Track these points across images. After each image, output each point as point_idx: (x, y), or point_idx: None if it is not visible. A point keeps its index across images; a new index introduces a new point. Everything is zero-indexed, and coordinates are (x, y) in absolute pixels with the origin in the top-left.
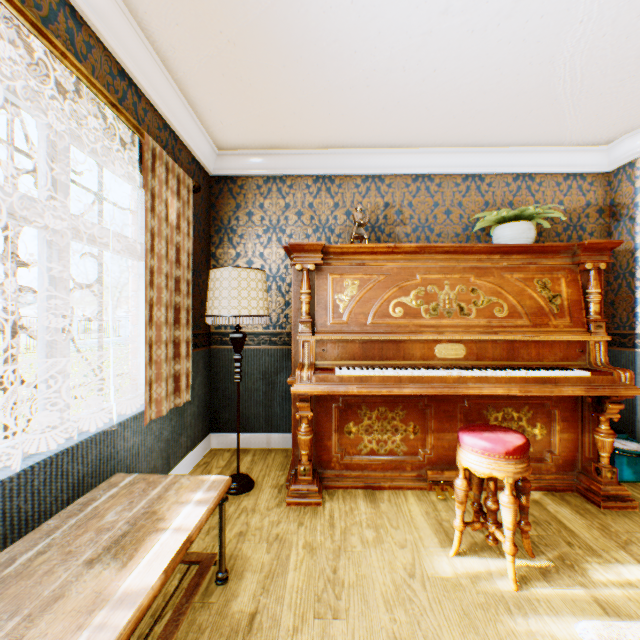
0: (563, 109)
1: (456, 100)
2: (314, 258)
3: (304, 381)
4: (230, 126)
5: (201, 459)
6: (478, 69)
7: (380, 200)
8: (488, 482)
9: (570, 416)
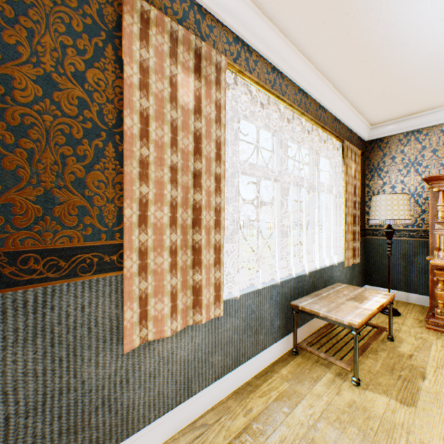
0: None
1: None
2: None
3: (439, 258)
4: (381, 114)
5: None
6: None
7: None
8: None
9: None
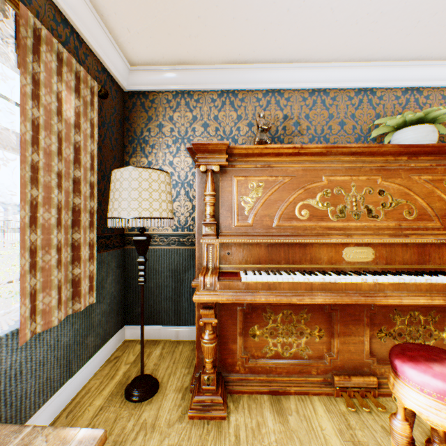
0: None
1: None
2: (218, 159)
3: (207, 288)
4: (137, 35)
5: (113, 353)
6: None
7: (279, 112)
8: None
9: None
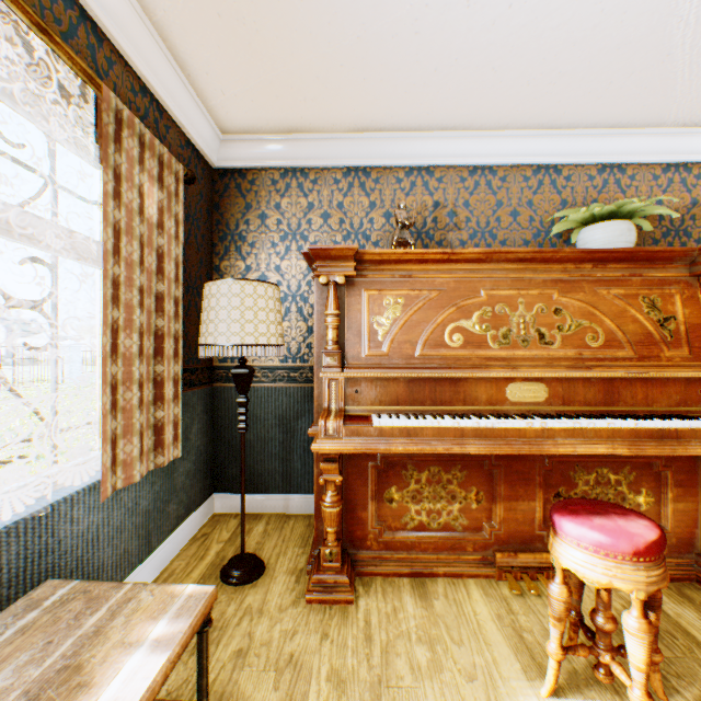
0: (676, 70)
1: (534, 55)
2: (344, 268)
3: (330, 434)
4: (234, 98)
5: (199, 529)
6: (571, 3)
7: (428, 198)
8: (598, 589)
9: (687, 479)
